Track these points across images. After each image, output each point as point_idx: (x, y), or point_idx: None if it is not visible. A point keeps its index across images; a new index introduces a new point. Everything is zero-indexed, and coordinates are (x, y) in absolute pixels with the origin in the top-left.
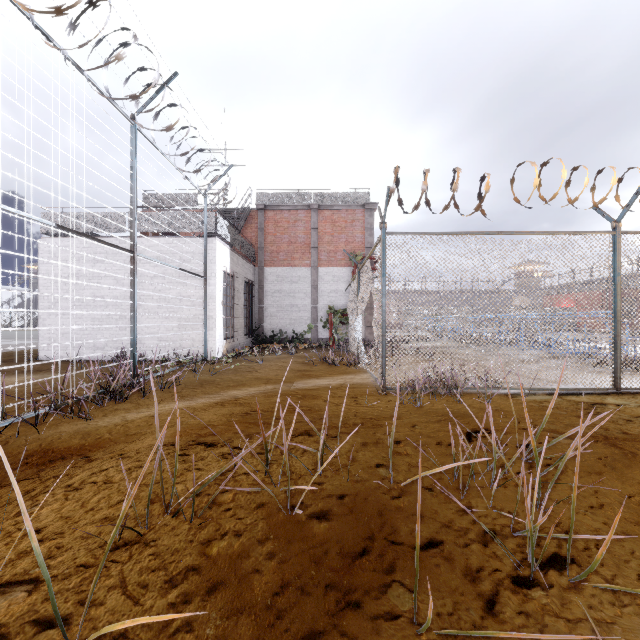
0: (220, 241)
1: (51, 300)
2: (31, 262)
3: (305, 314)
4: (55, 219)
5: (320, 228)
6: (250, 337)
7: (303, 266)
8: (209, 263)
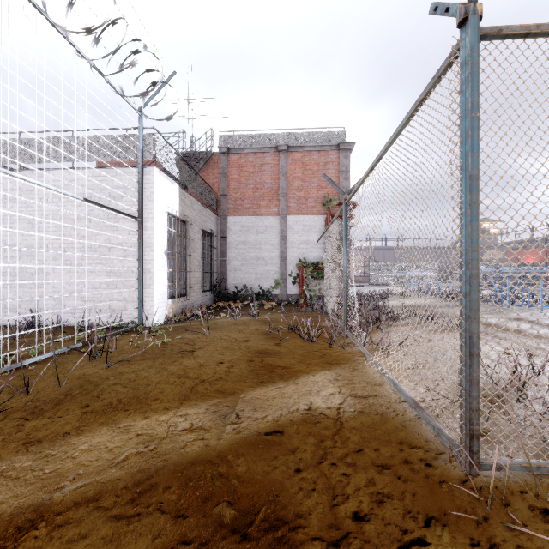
0: (162, 174)
1: None
2: None
3: (272, 268)
4: None
5: (289, 172)
6: (210, 293)
7: (270, 215)
8: (145, 200)
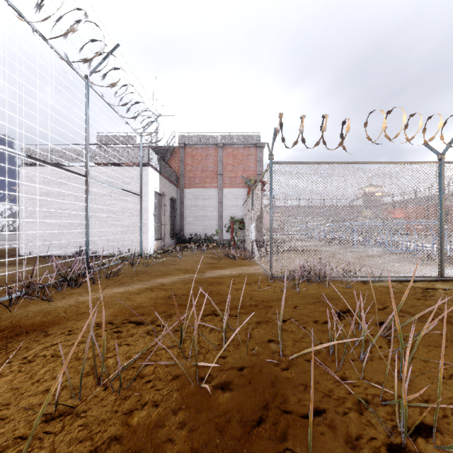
0: (152, 169)
1: (28, 212)
2: (6, 183)
3: (214, 222)
4: (31, 153)
5: (224, 160)
6: (174, 239)
7: (212, 188)
8: (144, 185)
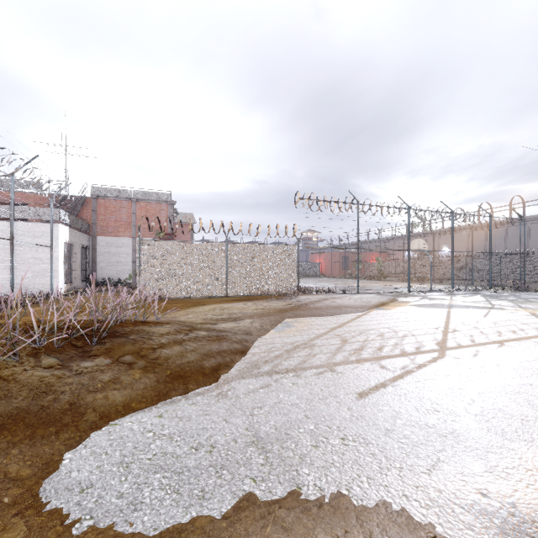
0: (62, 225)
1: None
2: None
3: (127, 267)
4: None
5: (138, 213)
6: (86, 282)
7: (126, 237)
8: (55, 239)
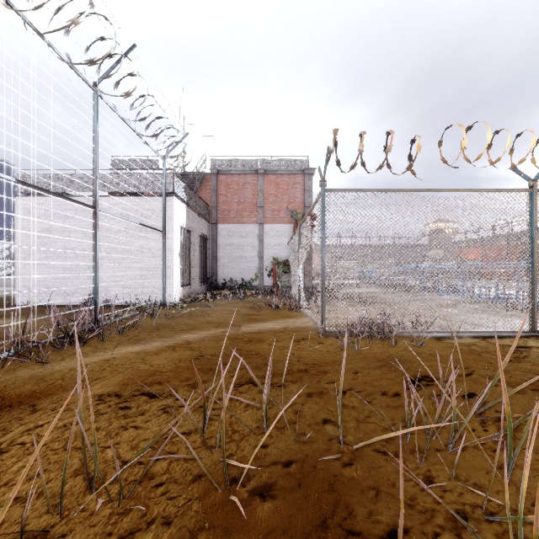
0: (177, 200)
1: (26, 252)
2: None
3: (253, 264)
4: (30, 180)
5: (266, 190)
6: (205, 284)
7: (251, 223)
8: (167, 219)
